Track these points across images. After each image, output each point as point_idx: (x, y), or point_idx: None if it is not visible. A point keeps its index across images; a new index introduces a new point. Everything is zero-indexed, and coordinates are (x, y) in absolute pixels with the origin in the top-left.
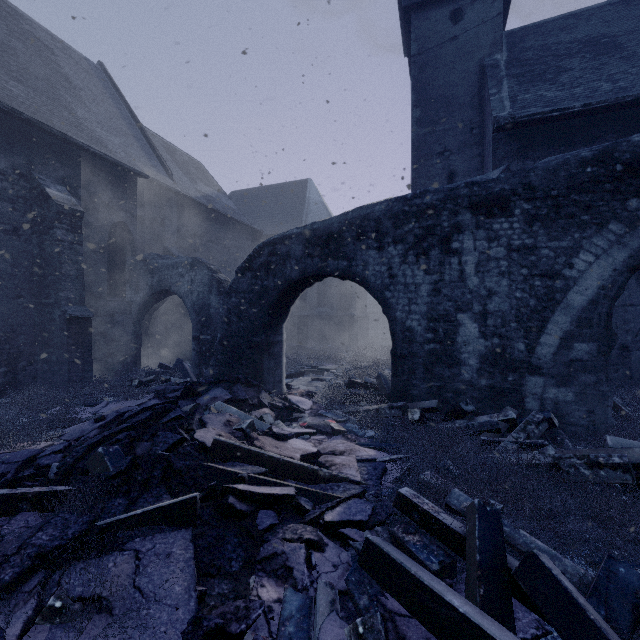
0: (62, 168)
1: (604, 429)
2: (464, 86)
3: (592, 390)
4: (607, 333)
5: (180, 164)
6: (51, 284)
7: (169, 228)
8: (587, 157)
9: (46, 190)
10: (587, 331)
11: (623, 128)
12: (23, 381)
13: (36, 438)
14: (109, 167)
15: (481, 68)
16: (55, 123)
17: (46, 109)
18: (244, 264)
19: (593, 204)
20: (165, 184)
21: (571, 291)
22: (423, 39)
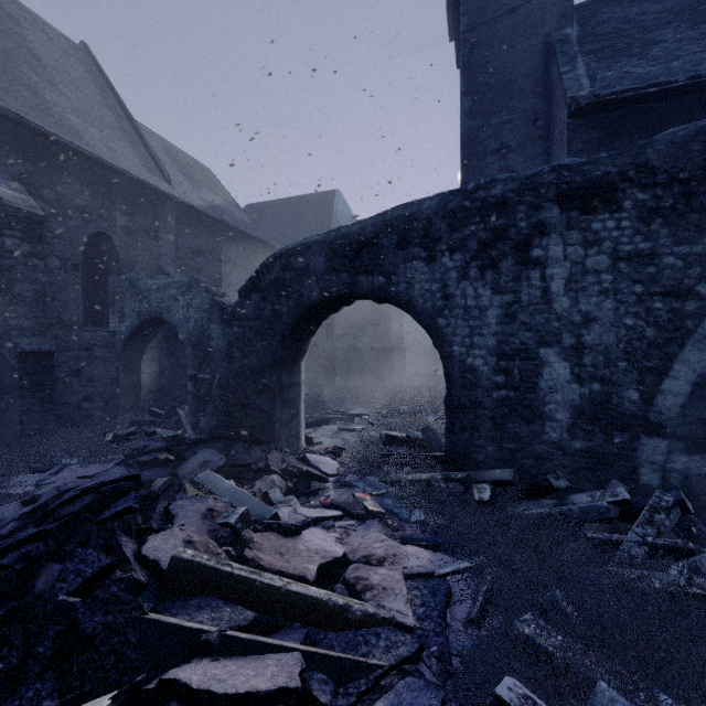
0: (20, 161)
1: None
2: (526, 68)
3: None
4: None
5: (182, 168)
6: None
7: (165, 242)
8: None
9: None
10: None
11: None
12: None
13: None
14: (85, 164)
15: (547, 46)
16: (10, 103)
17: None
18: (249, 282)
19: None
20: (159, 188)
21: None
22: (475, 12)
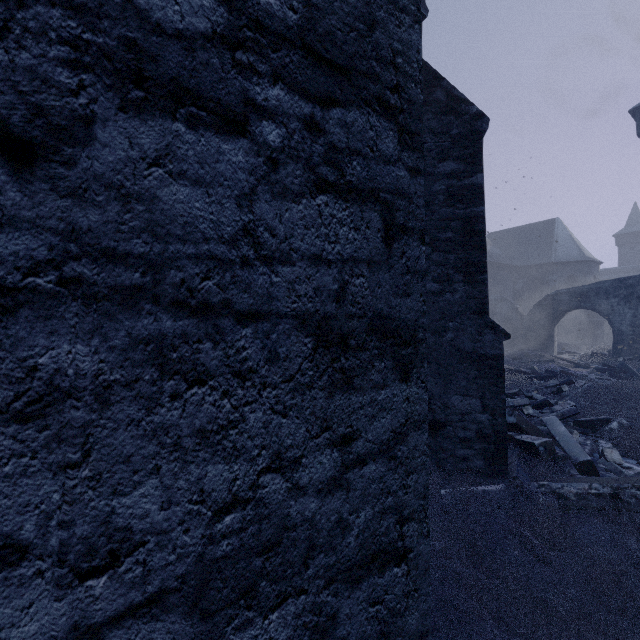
0: None
1: None
2: None
3: None
4: None
5: None
6: None
7: None
8: None
9: None
10: None
11: None
12: None
13: None
14: None
15: None
16: None
17: None
18: (537, 303)
19: None
20: None
21: None
22: None
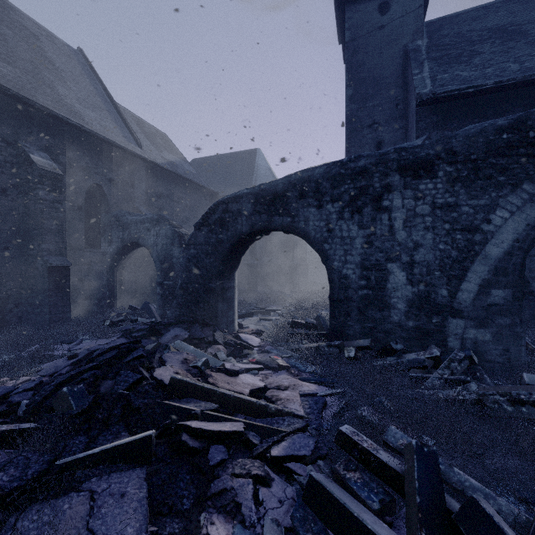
0: (45, 137)
1: (518, 366)
2: (390, 68)
3: (507, 331)
4: (521, 281)
5: (148, 135)
6: (34, 237)
7: (138, 189)
8: (503, 125)
9: (30, 156)
10: (503, 279)
11: (529, 102)
12: (10, 321)
13: (16, 374)
14: (86, 137)
15: (405, 52)
16: (39, 98)
17: (31, 86)
18: (201, 220)
19: (508, 167)
20: (134, 152)
21: (489, 244)
22: (355, 28)
